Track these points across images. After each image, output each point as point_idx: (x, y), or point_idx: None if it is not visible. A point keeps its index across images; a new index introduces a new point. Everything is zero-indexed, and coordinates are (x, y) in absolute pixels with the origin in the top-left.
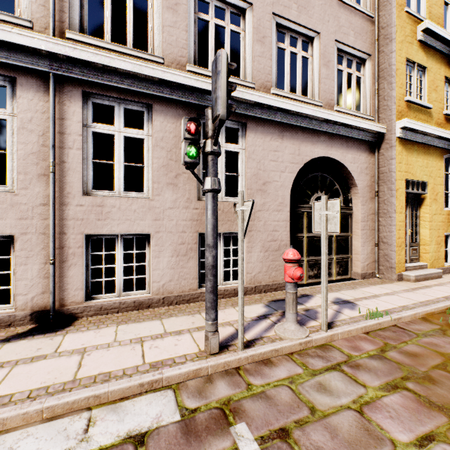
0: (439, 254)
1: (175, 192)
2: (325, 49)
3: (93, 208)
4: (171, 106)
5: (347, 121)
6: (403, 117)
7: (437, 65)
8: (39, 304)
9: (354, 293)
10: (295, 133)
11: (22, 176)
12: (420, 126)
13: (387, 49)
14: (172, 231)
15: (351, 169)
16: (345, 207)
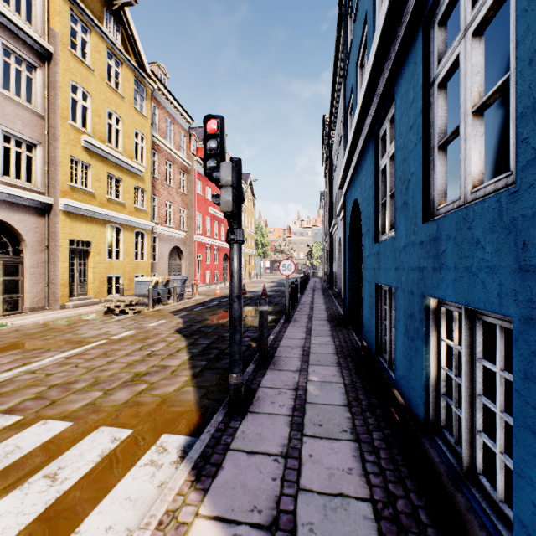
0: (103, 289)
1: None
2: None
3: None
4: None
5: (10, 191)
6: (67, 195)
7: (101, 164)
8: None
9: (8, 320)
10: None
11: None
12: (80, 205)
13: (55, 144)
14: None
15: (19, 228)
16: (15, 256)
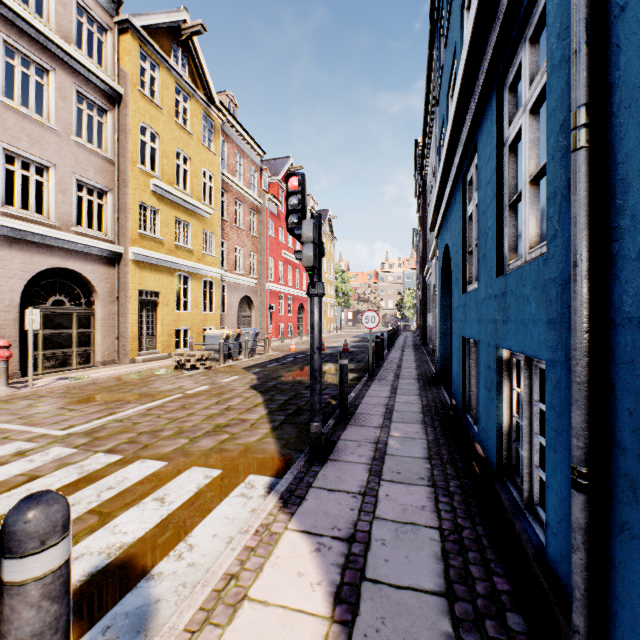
0: (171, 343)
1: None
2: (62, 179)
3: None
4: None
5: (84, 242)
6: (137, 244)
7: (169, 208)
8: None
9: (83, 373)
10: (27, 246)
11: None
12: (149, 253)
13: (124, 190)
14: None
15: (91, 279)
16: (88, 308)
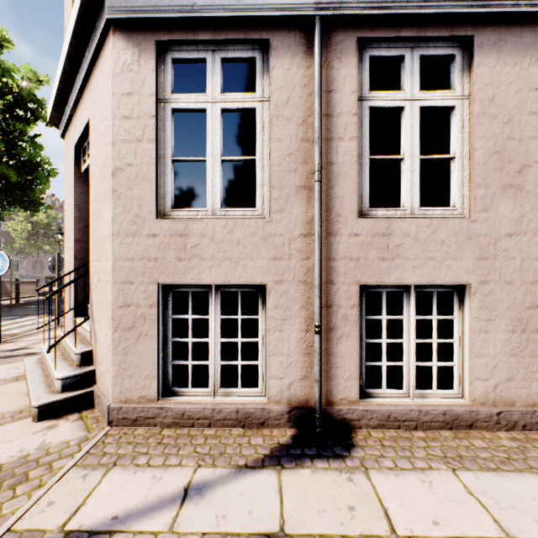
0: None
1: (518, 202)
2: None
3: (373, 239)
4: (510, 31)
5: None
6: None
7: None
8: (297, 396)
9: None
10: None
11: (275, 192)
12: None
13: None
14: (512, 281)
15: None
16: None
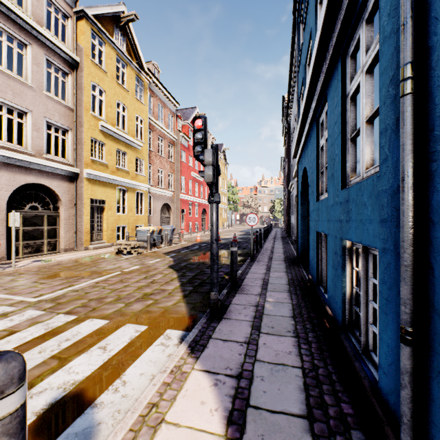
0: (114, 236)
1: None
2: (36, 121)
3: None
4: None
5: (52, 165)
6: (89, 167)
7: (112, 142)
8: None
9: (51, 257)
10: (11, 168)
11: None
12: (98, 173)
13: (81, 129)
14: None
15: (57, 191)
16: (54, 211)
